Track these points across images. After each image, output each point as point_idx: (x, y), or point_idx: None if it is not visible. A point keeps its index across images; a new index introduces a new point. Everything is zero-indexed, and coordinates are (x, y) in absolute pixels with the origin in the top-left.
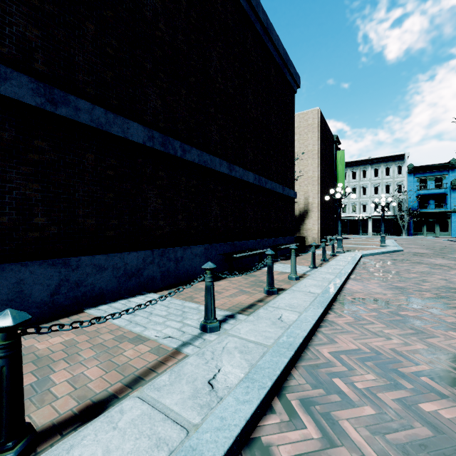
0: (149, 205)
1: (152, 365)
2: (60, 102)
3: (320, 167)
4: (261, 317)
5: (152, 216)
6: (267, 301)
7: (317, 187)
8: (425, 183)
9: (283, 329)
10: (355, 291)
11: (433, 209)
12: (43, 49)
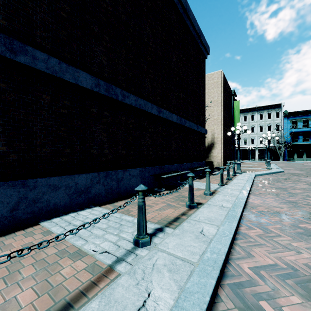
0: (96, 137)
1: (85, 286)
2: (19, 52)
3: (223, 112)
4: (186, 230)
5: (99, 146)
6: (189, 214)
7: (220, 126)
8: (295, 124)
9: (206, 244)
10: (257, 205)
11: (302, 142)
12: (4, 7)
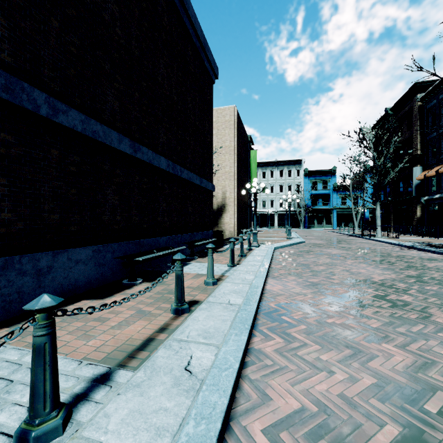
0: None
1: None
2: None
3: (237, 163)
4: (158, 369)
5: None
6: (173, 327)
7: (234, 182)
8: (316, 185)
9: (191, 396)
10: (276, 294)
11: (321, 206)
12: None
